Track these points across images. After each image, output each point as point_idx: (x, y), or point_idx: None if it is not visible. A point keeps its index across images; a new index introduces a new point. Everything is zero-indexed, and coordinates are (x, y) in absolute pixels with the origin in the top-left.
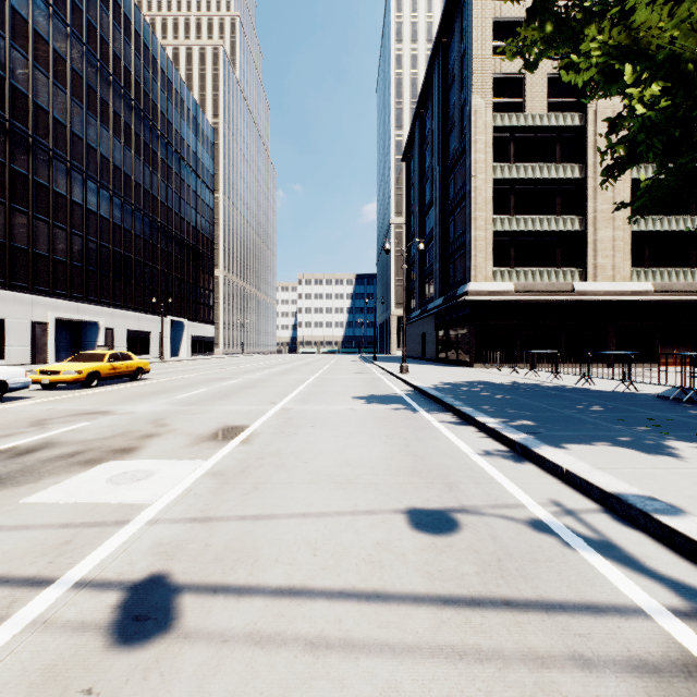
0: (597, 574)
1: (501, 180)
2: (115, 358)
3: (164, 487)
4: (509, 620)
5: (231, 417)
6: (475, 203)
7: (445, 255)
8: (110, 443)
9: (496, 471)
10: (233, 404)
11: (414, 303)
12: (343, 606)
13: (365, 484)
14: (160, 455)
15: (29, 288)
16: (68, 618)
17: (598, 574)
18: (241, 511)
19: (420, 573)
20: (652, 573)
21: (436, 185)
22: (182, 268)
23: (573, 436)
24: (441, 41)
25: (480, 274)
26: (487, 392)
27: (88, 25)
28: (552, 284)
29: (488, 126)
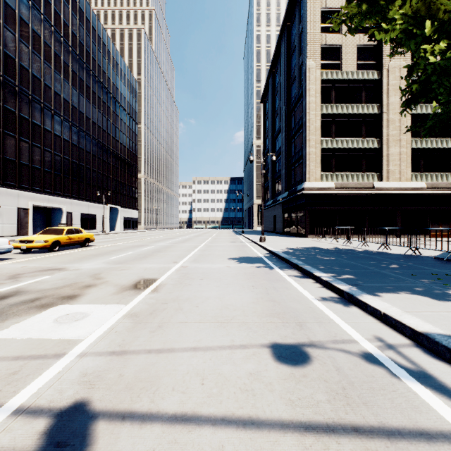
0: (422, 401)
1: (326, 114)
2: (71, 232)
3: (94, 326)
4: (359, 446)
5: (146, 272)
6: (309, 129)
7: (289, 164)
8: (60, 292)
9: (332, 313)
10: (148, 263)
11: (268, 196)
12: (225, 432)
13: (239, 323)
14: (94, 301)
15: (16, 185)
16: (2, 444)
17: (422, 401)
18: (148, 345)
19: (284, 400)
20: None
21: (283, 118)
22: (117, 173)
23: (383, 286)
24: (286, 24)
25: (312, 177)
26: (319, 255)
27: (55, 14)
28: (360, 183)
29: (317, 79)
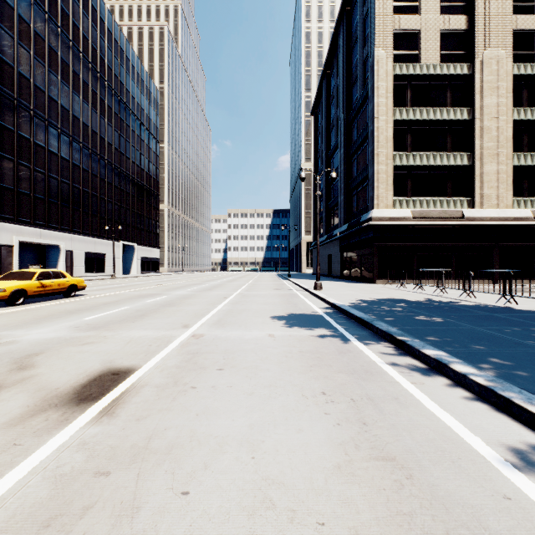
0: None
1: (399, 121)
2: (46, 276)
3: None
4: None
5: (124, 351)
6: (377, 141)
7: (349, 188)
8: None
9: None
10: (141, 328)
11: (321, 230)
12: None
13: None
14: None
15: None
16: None
17: None
18: None
19: None
20: None
21: (340, 131)
22: (133, 202)
23: None
24: (345, 9)
25: (382, 203)
26: (412, 313)
27: None
28: (445, 211)
29: (389, 74)
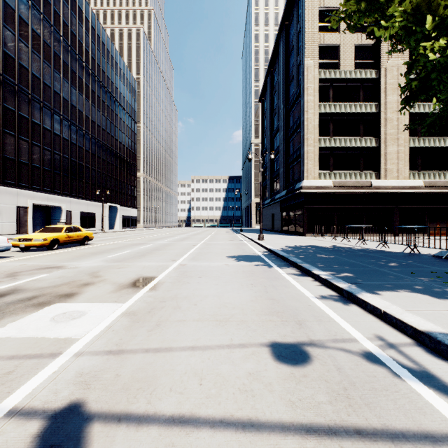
0: (425, 403)
1: (324, 113)
2: (70, 230)
3: (91, 324)
4: None
5: (144, 270)
6: (307, 128)
7: (287, 163)
8: (58, 290)
9: (331, 311)
10: (147, 261)
11: (266, 194)
12: (223, 435)
13: (238, 322)
14: (92, 299)
15: (16, 184)
16: None
17: (426, 403)
18: (146, 344)
19: (285, 402)
20: None
21: (281, 117)
22: (116, 172)
23: (383, 285)
24: (284, 24)
25: (310, 175)
26: (317, 253)
27: (55, 13)
28: (358, 182)
29: (315, 78)
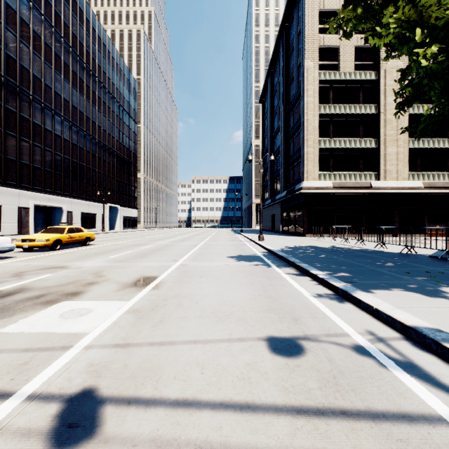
0: (406, 389)
1: (324, 115)
2: (72, 231)
3: (98, 320)
4: (346, 427)
5: (147, 270)
6: (307, 129)
7: (287, 164)
8: (64, 289)
9: (326, 308)
10: (148, 261)
11: (267, 195)
12: (223, 415)
13: (237, 318)
14: (97, 297)
15: (17, 185)
16: (19, 425)
17: (407, 389)
18: (150, 339)
19: (279, 388)
20: (447, 388)
21: (281, 118)
22: (117, 172)
23: (377, 284)
24: (285, 25)
25: (310, 176)
26: (316, 253)
27: (56, 14)
28: (357, 183)
29: (315, 80)
